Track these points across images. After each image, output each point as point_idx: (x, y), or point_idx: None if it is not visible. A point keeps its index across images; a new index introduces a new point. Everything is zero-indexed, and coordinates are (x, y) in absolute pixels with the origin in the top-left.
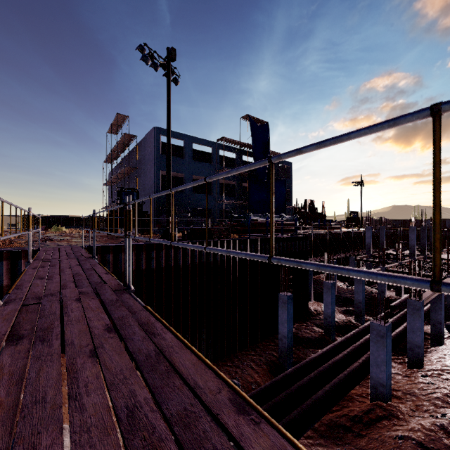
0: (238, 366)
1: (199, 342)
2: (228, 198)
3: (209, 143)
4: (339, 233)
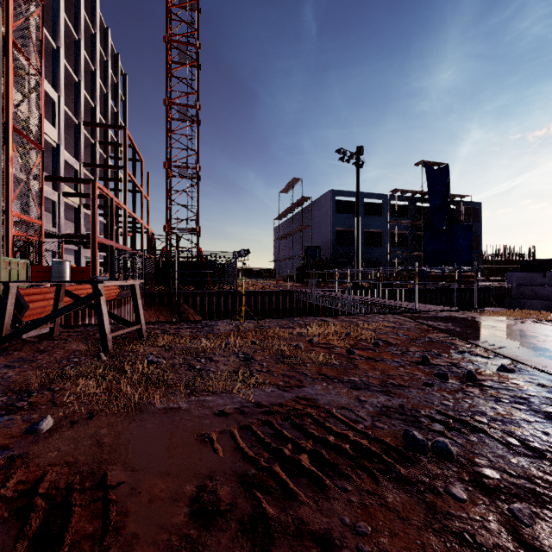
0: None
1: None
2: (400, 249)
3: (380, 196)
4: None
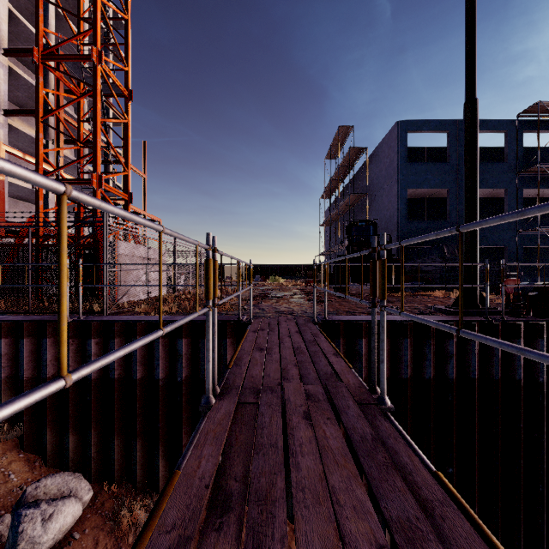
0: None
1: None
2: (544, 223)
3: (500, 124)
4: None
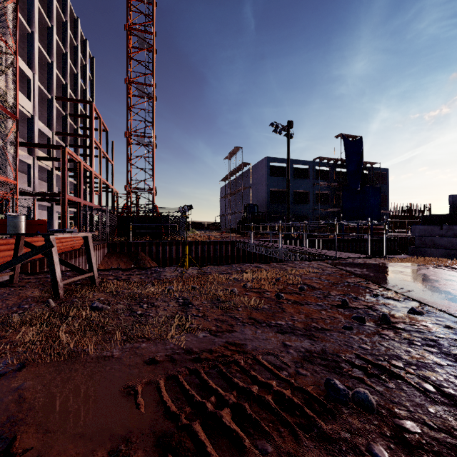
0: None
1: None
2: (323, 206)
3: (307, 162)
4: None
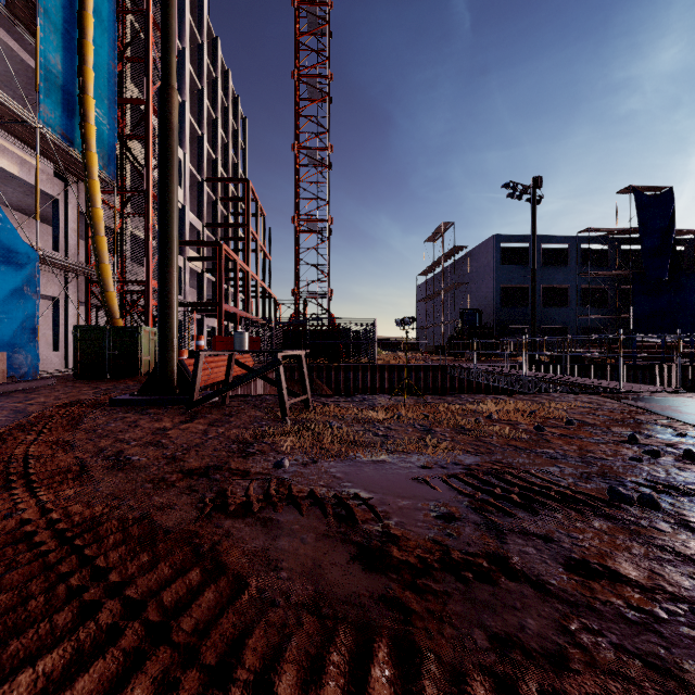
0: None
1: None
2: (596, 310)
3: (565, 238)
4: None
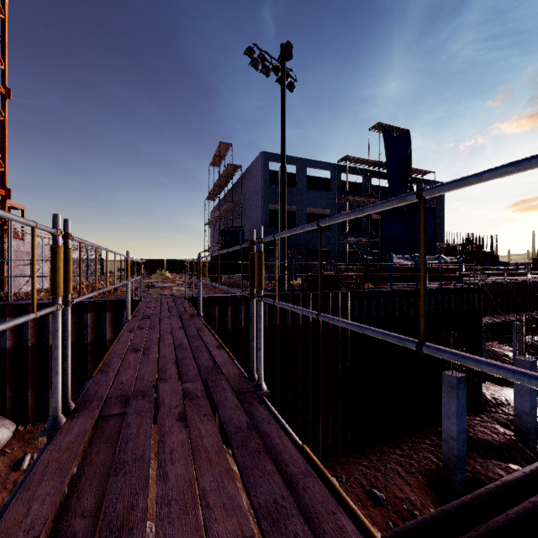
0: (379, 469)
1: (323, 427)
2: (353, 235)
3: (328, 165)
4: (524, 281)
